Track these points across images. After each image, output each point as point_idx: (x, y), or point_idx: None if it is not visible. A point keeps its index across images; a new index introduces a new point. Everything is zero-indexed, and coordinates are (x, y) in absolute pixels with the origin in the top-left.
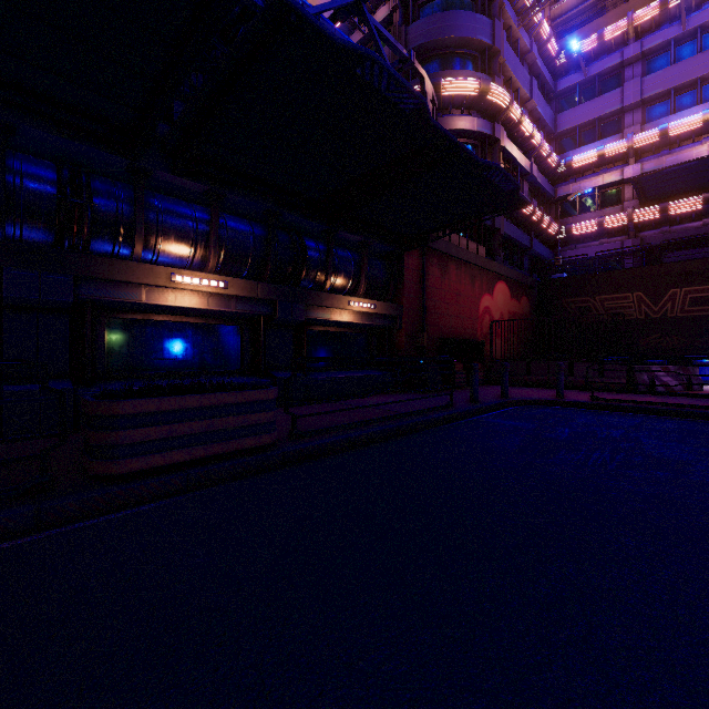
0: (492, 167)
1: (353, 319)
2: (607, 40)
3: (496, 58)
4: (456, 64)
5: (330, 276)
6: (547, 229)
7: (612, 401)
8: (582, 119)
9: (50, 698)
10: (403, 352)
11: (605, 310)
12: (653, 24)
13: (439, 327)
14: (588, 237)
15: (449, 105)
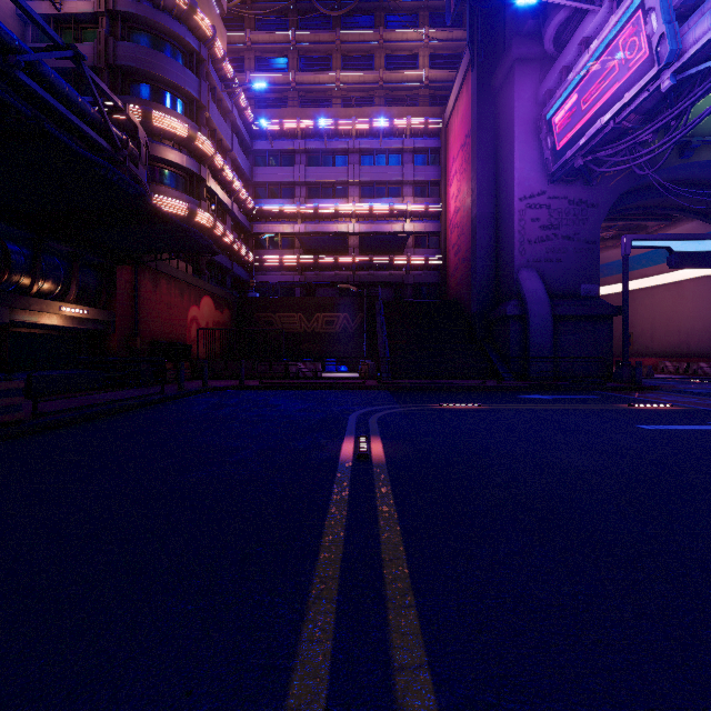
0: (193, 231)
1: (64, 323)
2: (286, 129)
3: (203, 111)
4: (168, 101)
5: (38, 282)
6: (245, 257)
7: (270, 384)
8: (270, 178)
9: (7, 479)
10: (117, 354)
11: (282, 324)
12: (311, 134)
13: (151, 332)
14: (274, 268)
15: (160, 135)
